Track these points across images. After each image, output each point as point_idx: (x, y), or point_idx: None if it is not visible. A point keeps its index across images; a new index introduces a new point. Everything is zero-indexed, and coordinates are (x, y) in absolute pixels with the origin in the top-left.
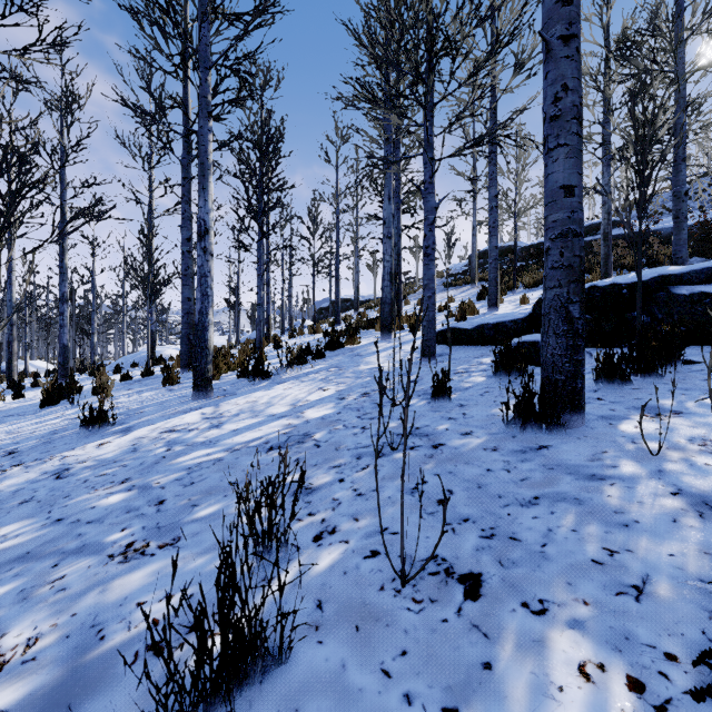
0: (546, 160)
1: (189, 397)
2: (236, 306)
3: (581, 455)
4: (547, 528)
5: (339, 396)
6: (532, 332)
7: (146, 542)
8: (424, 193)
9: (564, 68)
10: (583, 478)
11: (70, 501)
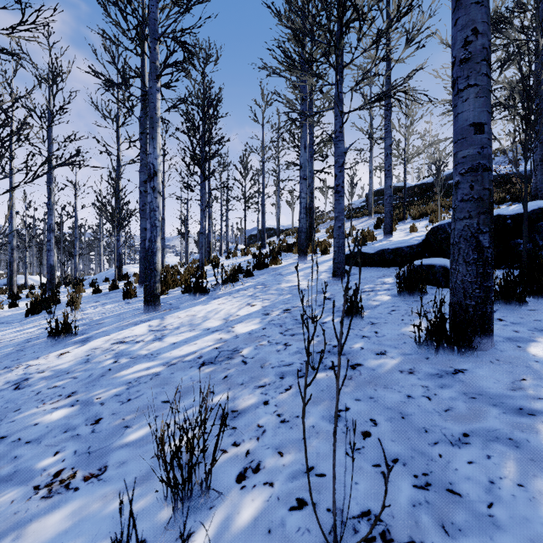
0: (456, 101)
1: (141, 310)
2: (185, 234)
3: (500, 382)
4: (488, 480)
5: (264, 312)
6: (425, 255)
7: (73, 471)
8: (335, 140)
9: (474, 13)
10: (511, 412)
11: (19, 415)
